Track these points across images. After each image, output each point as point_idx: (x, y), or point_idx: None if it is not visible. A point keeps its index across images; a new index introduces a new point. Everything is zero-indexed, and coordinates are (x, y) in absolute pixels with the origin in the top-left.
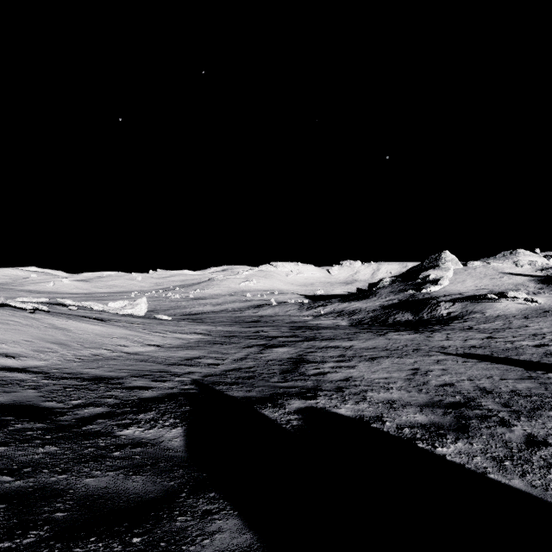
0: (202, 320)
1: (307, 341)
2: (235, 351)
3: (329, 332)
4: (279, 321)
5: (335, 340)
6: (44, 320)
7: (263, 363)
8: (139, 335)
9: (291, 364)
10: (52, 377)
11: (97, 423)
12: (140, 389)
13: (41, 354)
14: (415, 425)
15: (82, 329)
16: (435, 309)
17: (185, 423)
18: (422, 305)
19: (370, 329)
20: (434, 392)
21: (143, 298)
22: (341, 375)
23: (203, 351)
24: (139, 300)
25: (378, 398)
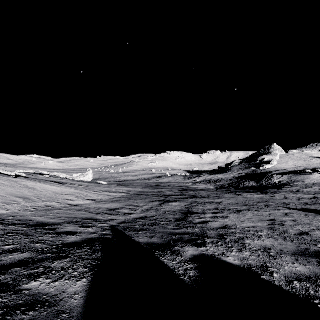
0: (125, 184)
1: (191, 198)
2: (144, 204)
3: (204, 192)
4: (171, 185)
5: (209, 198)
6: (21, 182)
7: (162, 213)
8: (82, 193)
9: (181, 214)
10: (4, 223)
11: (10, 273)
12: (67, 234)
13: (7, 205)
14: (301, 277)
15: (45, 188)
16: (270, 179)
17: (92, 274)
18: (261, 177)
19: (230, 191)
20: (297, 241)
21: (90, 171)
22: (219, 224)
23: (122, 204)
24: (88, 172)
25: (255, 246)
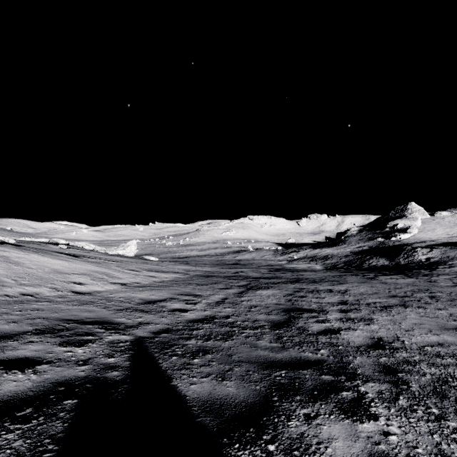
0: (187, 262)
1: (292, 284)
2: (211, 293)
3: (311, 274)
4: (256, 264)
5: (323, 282)
6: None
7: (244, 310)
8: (107, 271)
9: (281, 313)
10: None
11: None
12: (10, 368)
13: None
14: None
15: (40, 263)
16: (411, 254)
17: None
18: (396, 251)
19: (353, 273)
20: None
21: (133, 241)
22: (364, 335)
23: (172, 292)
24: (129, 242)
25: None
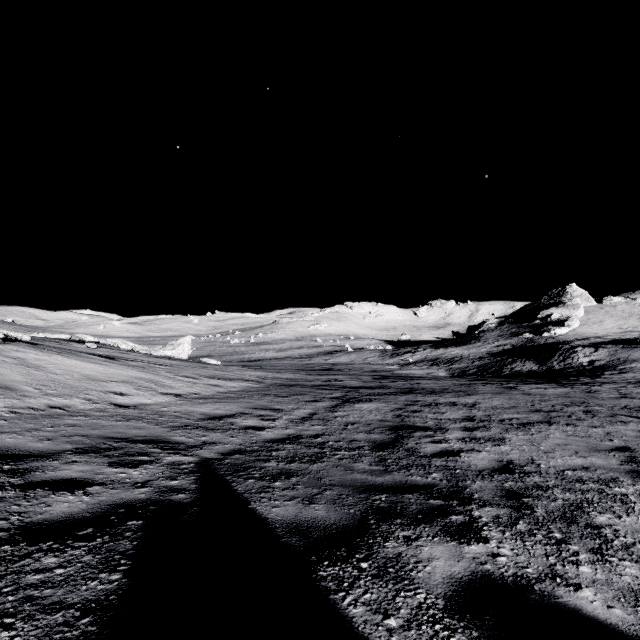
0: (261, 367)
1: (403, 395)
2: (295, 406)
3: (430, 383)
4: (356, 369)
5: (446, 393)
6: (12, 353)
7: (339, 428)
8: (154, 378)
9: (386, 431)
10: None
11: None
12: (57, 489)
13: None
14: None
15: (66, 367)
16: (569, 356)
17: None
18: (549, 351)
19: (487, 381)
20: None
21: (186, 337)
22: (490, 458)
23: (243, 405)
24: (181, 340)
25: (636, 537)
